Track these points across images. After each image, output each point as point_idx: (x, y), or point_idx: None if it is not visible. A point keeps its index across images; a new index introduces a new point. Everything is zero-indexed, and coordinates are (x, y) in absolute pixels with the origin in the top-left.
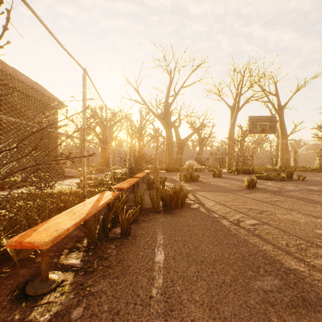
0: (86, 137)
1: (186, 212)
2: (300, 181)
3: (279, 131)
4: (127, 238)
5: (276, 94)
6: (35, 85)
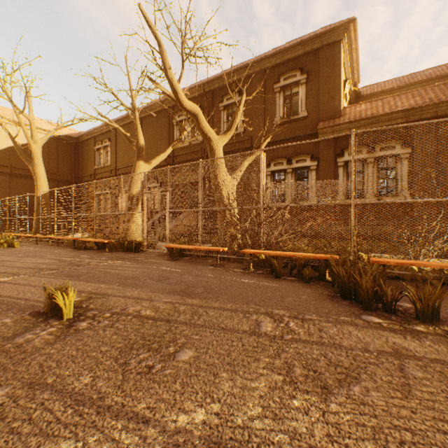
0: (352, 200)
1: (333, 305)
2: None
3: None
4: (275, 278)
5: None
6: None
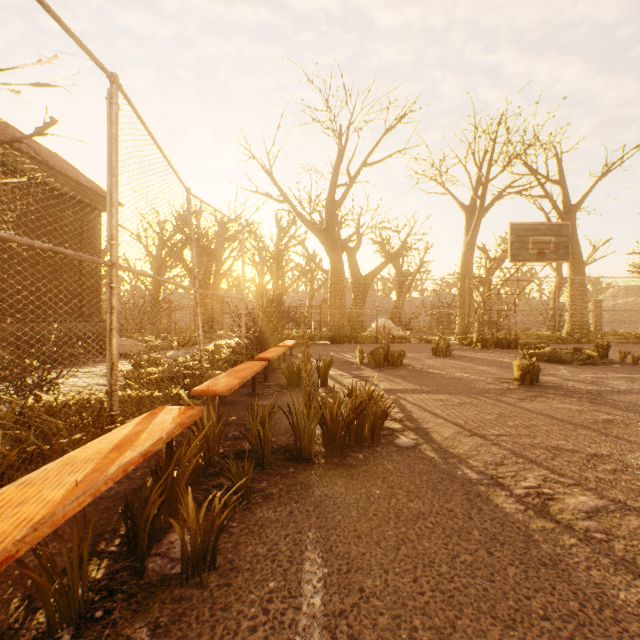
0: (117, 257)
1: (387, 462)
2: (629, 367)
3: None
4: (200, 584)
5: (560, 180)
6: (50, 158)
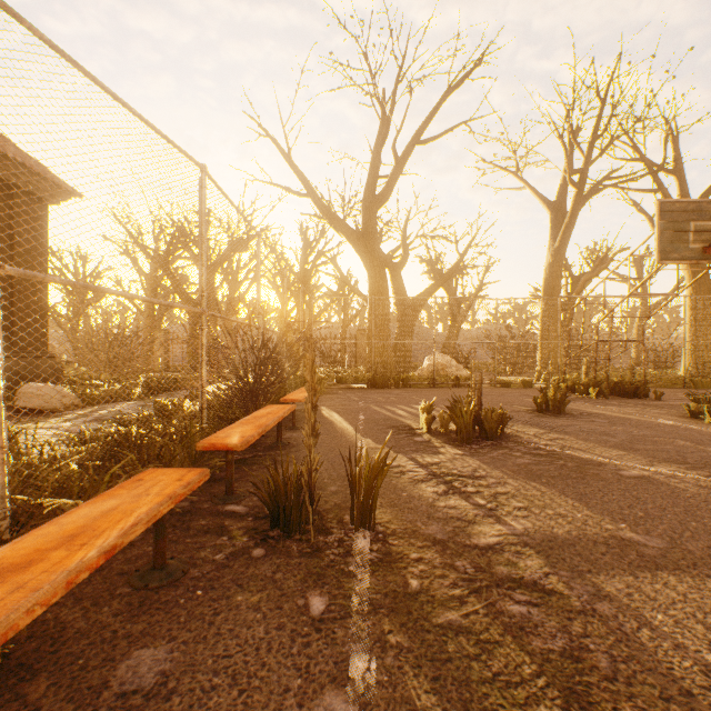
0: None
1: None
2: None
3: (685, 271)
4: None
5: (677, 169)
6: None
